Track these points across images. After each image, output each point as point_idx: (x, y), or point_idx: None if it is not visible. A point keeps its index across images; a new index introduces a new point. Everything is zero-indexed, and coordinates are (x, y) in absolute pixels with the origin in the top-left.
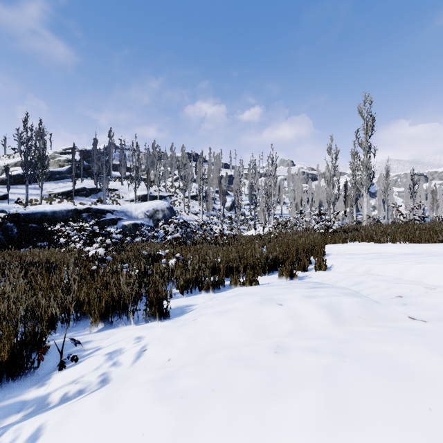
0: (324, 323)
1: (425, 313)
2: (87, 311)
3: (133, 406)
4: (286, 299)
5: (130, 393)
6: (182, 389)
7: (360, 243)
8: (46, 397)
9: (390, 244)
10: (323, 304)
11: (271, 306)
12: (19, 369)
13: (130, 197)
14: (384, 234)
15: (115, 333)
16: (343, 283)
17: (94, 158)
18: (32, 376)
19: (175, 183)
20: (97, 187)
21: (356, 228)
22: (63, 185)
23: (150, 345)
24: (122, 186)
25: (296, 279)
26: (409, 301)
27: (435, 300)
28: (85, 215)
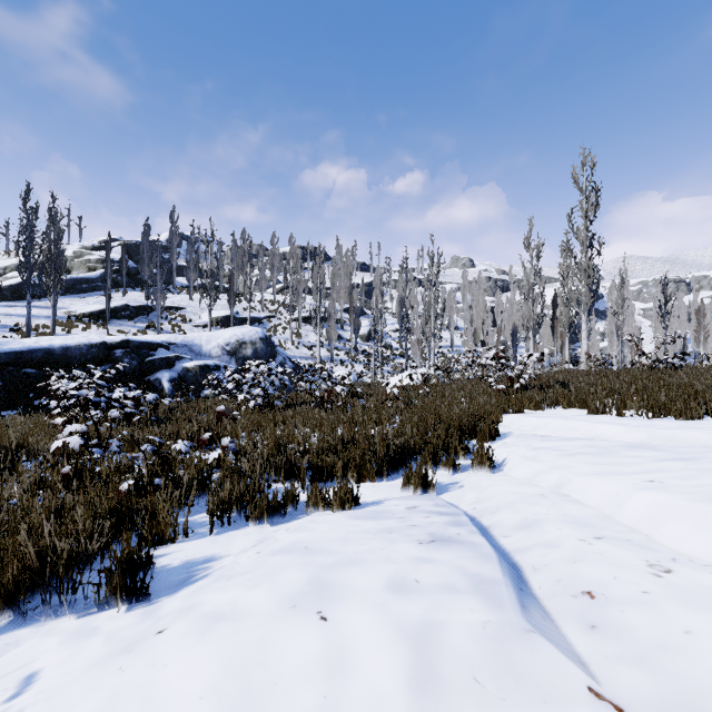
0: (389, 699)
1: (629, 678)
2: None
3: None
4: (350, 592)
5: None
6: None
7: (566, 412)
8: None
9: (612, 419)
10: (410, 625)
11: (304, 621)
12: None
13: (203, 320)
14: (608, 393)
15: (23, 641)
16: (506, 516)
17: (144, 257)
18: None
19: (279, 297)
20: (148, 305)
21: (561, 381)
22: (93, 301)
23: None
24: (191, 302)
25: (433, 493)
26: (604, 617)
27: (659, 627)
28: (120, 353)
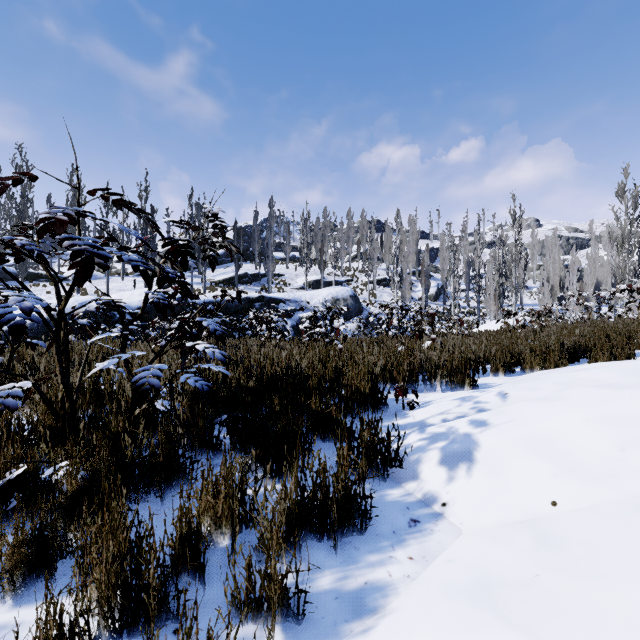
0: None
1: None
2: (380, 377)
3: (588, 393)
4: None
5: (568, 392)
6: (635, 384)
7: None
8: (423, 422)
9: None
10: None
11: None
12: (378, 404)
13: (298, 284)
14: None
15: (426, 395)
16: None
17: (255, 236)
18: (386, 413)
19: (352, 264)
20: (260, 273)
21: None
22: (222, 272)
23: (508, 391)
24: (287, 270)
25: None
26: None
27: None
28: (258, 305)
